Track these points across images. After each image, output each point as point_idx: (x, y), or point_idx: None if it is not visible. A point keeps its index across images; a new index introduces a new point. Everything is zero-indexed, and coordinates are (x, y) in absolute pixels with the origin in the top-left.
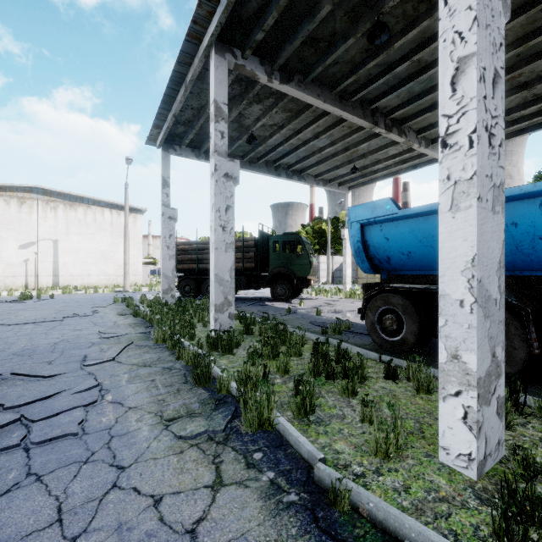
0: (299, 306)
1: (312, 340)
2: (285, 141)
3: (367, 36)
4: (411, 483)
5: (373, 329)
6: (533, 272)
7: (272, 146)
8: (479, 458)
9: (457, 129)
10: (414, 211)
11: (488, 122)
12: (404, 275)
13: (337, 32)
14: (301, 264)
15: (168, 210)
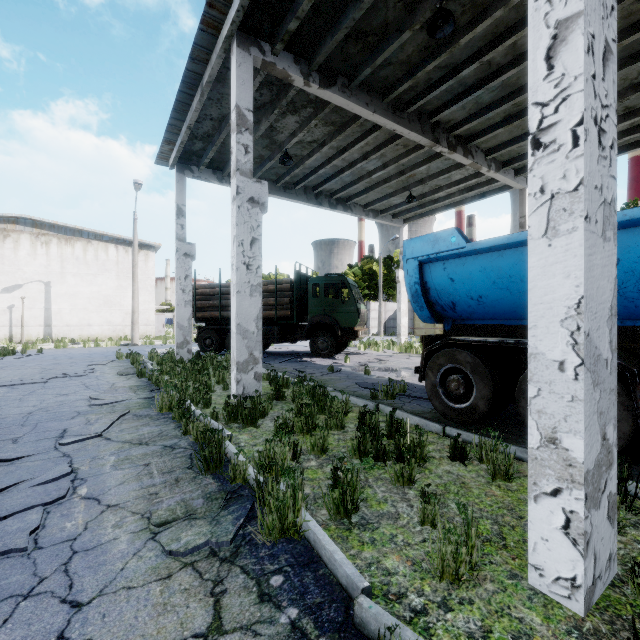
0: (344, 363)
1: (358, 407)
2: (328, 161)
3: (427, 28)
4: (492, 624)
5: (435, 392)
6: (637, 321)
7: (311, 168)
8: (587, 585)
9: (555, 122)
10: (486, 244)
11: (597, 112)
12: (473, 325)
13: (390, 23)
14: (346, 312)
15: (184, 245)
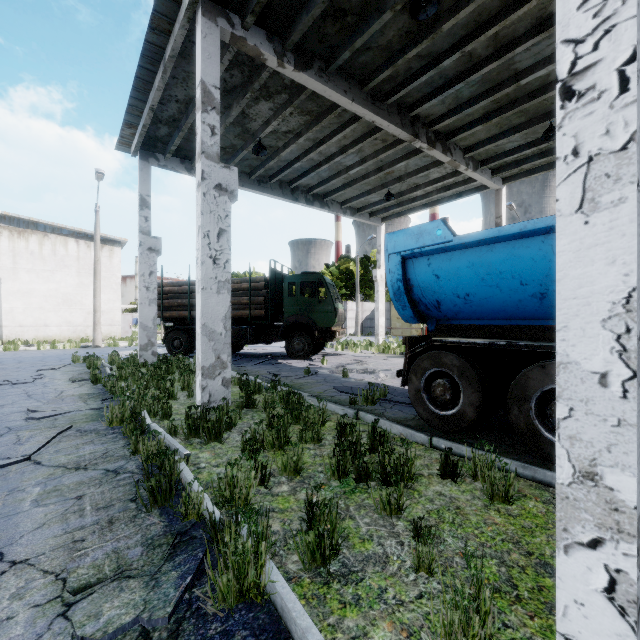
0: (321, 365)
1: (336, 415)
2: (304, 154)
3: (410, 7)
4: None
5: (419, 398)
6: None
7: (287, 161)
8: None
9: (595, 62)
10: (475, 237)
11: None
12: (458, 326)
13: (370, 2)
14: (323, 311)
15: (148, 239)
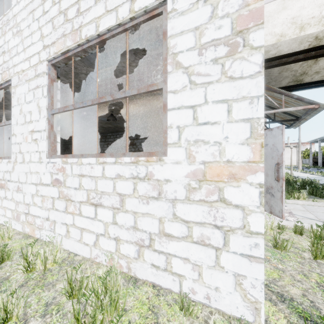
0: None
1: None
2: None
3: None
4: None
5: None
6: None
7: None
8: None
9: None
10: None
11: None
12: None
13: None
14: None
15: (311, 152)
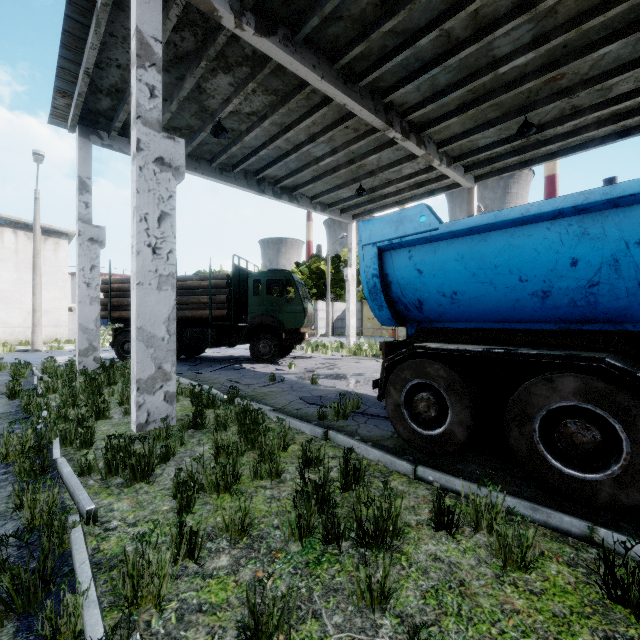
0: (288, 370)
1: (302, 434)
2: (270, 141)
3: None
4: None
5: (399, 414)
6: None
7: (252, 148)
8: None
9: None
10: (466, 224)
11: None
12: (442, 329)
13: None
14: (291, 312)
15: (89, 228)
